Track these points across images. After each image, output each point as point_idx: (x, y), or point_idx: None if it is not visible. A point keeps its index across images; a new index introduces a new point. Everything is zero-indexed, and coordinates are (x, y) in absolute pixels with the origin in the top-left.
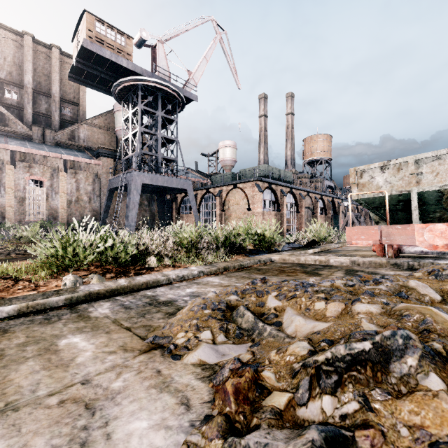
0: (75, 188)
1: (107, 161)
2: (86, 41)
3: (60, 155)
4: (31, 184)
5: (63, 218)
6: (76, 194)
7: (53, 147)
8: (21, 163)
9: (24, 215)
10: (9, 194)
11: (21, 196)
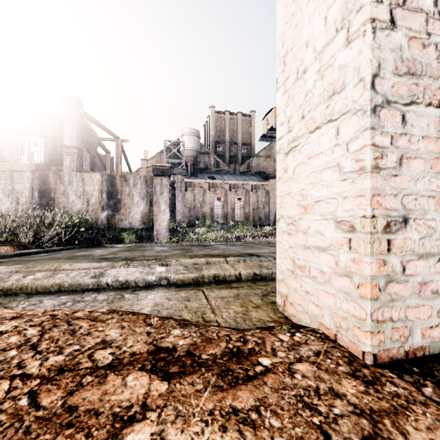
0: (256, 201)
1: (273, 181)
2: (275, 124)
3: (249, 182)
4: (236, 200)
5: (250, 219)
6: (257, 204)
7: (240, 175)
8: (233, 189)
9: (234, 218)
10: (228, 206)
11: (233, 207)
